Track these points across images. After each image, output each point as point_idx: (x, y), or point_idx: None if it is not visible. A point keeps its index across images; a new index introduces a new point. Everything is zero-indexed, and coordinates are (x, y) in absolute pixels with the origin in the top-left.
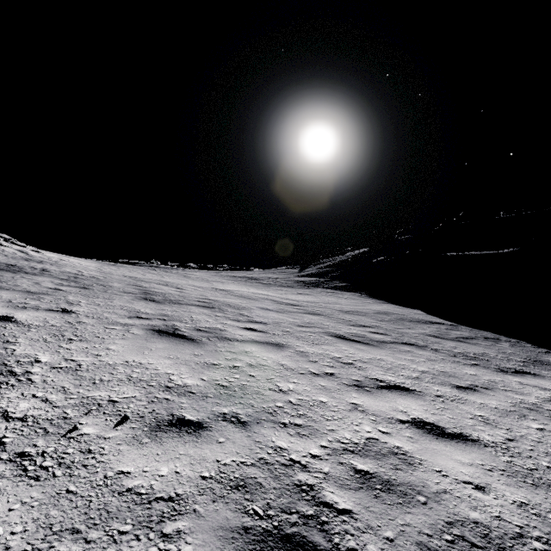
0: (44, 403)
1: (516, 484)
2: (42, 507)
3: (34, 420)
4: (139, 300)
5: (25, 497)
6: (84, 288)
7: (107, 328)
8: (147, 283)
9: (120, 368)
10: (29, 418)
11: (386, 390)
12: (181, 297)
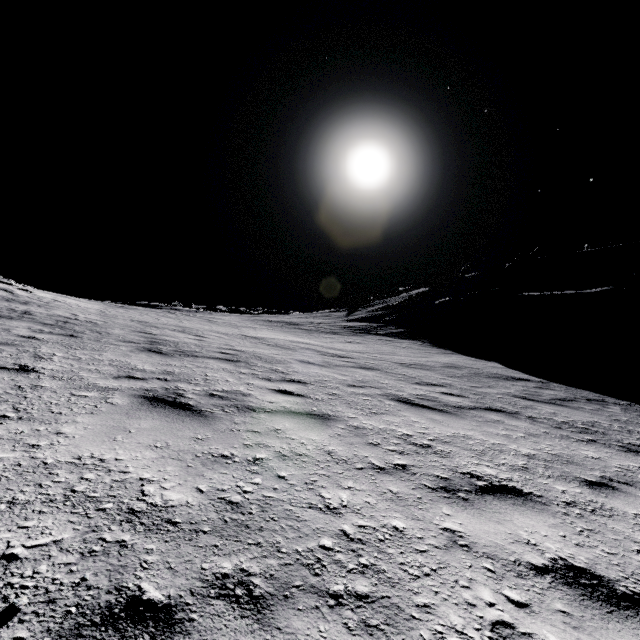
0: None
1: None
2: None
3: None
4: (139, 352)
5: None
6: (70, 336)
7: (74, 395)
8: (159, 329)
9: (62, 471)
10: None
11: (490, 496)
12: (198, 347)
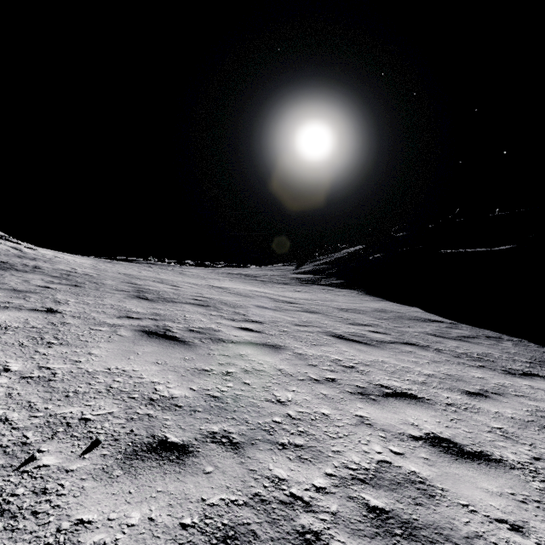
0: (2, 424)
1: None
2: None
3: None
4: (131, 299)
5: None
6: (75, 286)
7: (92, 329)
8: (142, 281)
9: (100, 376)
10: None
11: (392, 398)
12: (175, 295)
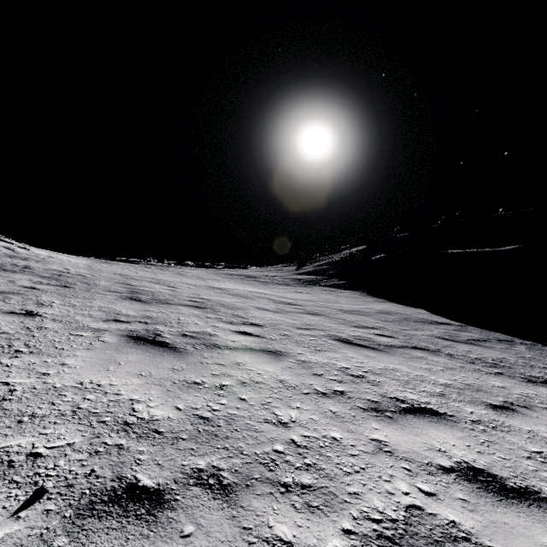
0: None
1: None
2: None
3: None
4: (123, 300)
5: None
6: (65, 287)
7: (72, 335)
8: (138, 281)
9: (69, 393)
10: None
11: (411, 415)
12: (171, 296)
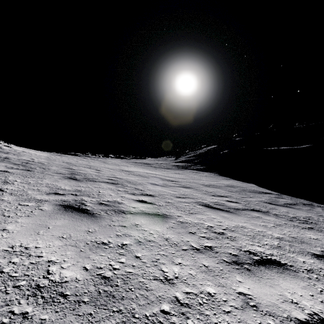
0: None
1: None
2: None
3: None
4: (64, 179)
5: None
6: (27, 170)
7: (20, 205)
8: (77, 167)
9: None
10: None
11: (263, 267)
12: (96, 176)
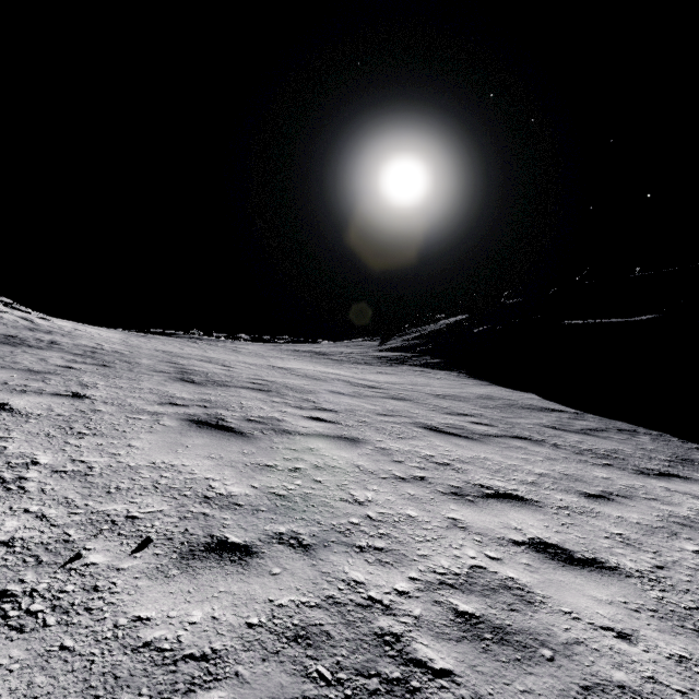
0: (39, 520)
1: (671, 630)
2: (24, 672)
3: (24, 545)
4: (173, 382)
5: (1, 656)
6: (104, 366)
7: (130, 418)
8: (185, 359)
9: (145, 471)
10: (17, 542)
11: (493, 500)
12: (228, 377)
